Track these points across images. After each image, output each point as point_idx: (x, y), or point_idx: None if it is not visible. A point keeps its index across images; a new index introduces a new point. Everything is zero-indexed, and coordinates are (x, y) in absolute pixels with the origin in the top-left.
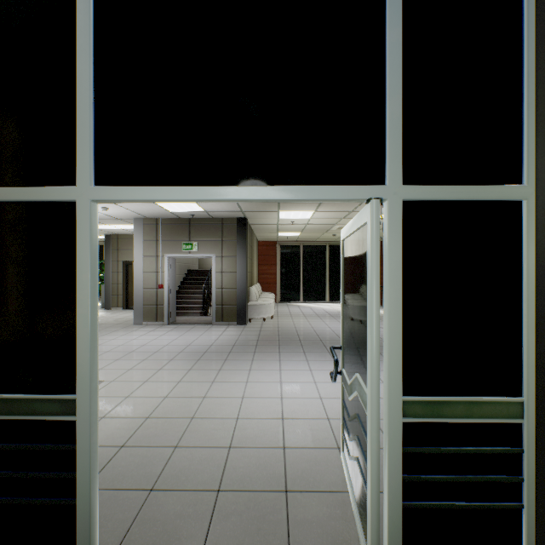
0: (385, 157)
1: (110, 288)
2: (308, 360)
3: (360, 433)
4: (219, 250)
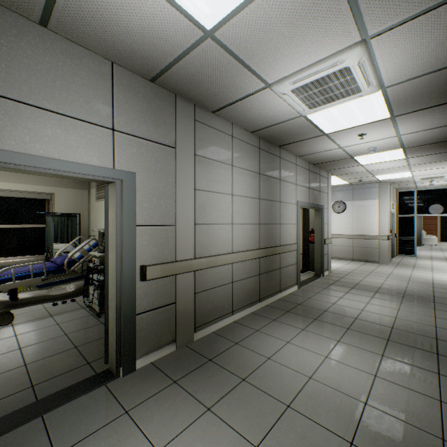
0: None
1: None
2: None
3: None
4: None
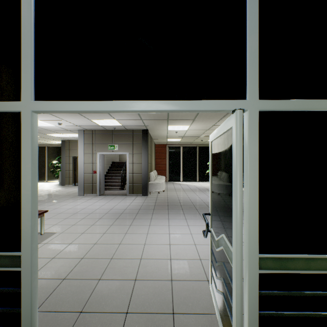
0: (245, 80)
1: (64, 173)
2: (186, 219)
3: (225, 277)
4: (131, 150)
